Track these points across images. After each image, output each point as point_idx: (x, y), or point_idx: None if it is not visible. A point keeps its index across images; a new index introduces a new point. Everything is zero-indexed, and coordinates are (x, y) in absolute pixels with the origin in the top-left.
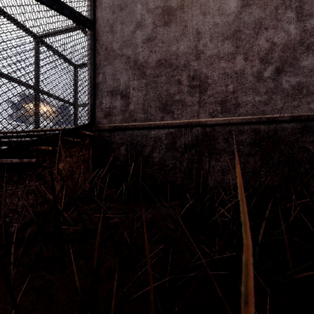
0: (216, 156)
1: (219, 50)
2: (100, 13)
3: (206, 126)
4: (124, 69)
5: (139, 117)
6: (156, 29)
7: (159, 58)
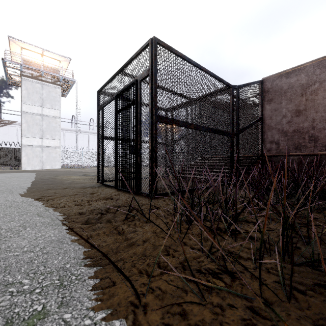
0: (322, 167)
1: (324, 126)
2: (265, 112)
3: (317, 155)
4: (277, 133)
5: (284, 152)
6: (292, 118)
7: (294, 129)
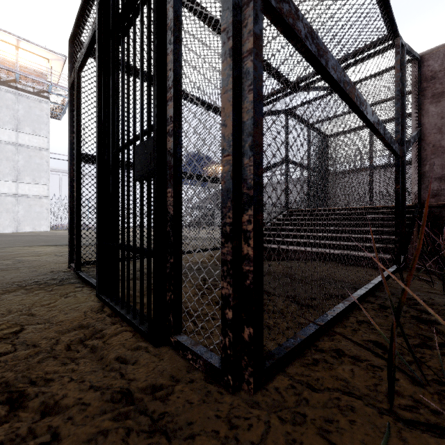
0: None
1: None
2: (427, 120)
3: None
4: None
5: None
6: None
7: None
